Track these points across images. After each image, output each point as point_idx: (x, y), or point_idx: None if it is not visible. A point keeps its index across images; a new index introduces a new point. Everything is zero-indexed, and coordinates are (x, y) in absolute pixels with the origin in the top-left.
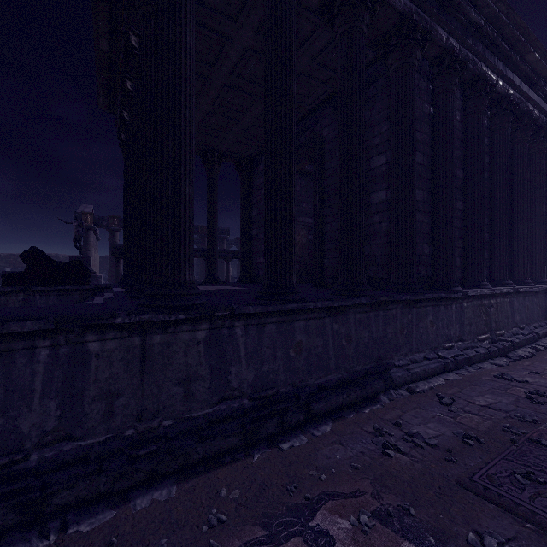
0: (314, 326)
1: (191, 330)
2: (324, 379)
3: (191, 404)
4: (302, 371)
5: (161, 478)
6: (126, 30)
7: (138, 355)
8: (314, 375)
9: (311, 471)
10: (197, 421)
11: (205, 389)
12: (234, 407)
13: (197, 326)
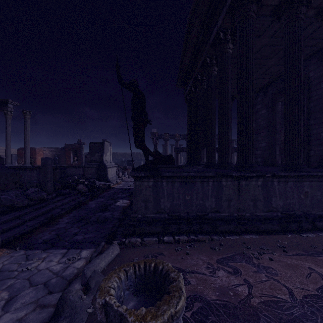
0: (315, 185)
1: (256, 180)
2: (321, 213)
3: (256, 210)
4: (308, 206)
5: (249, 232)
6: (205, 57)
7: (237, 188)
8: (315, 209)
9: (322, 244)
10: (259, 217)
11: (261, 205)
12: (274, 215)
13: (258, 179)
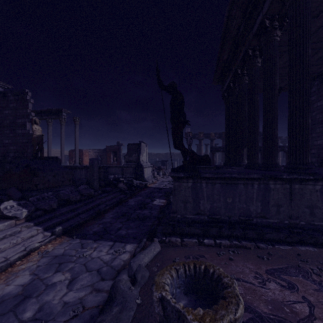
0: None
1: (313, 184)
2: None
3: (313, 218)
4: None
5: (304, 243)
6: (246, 49)
7: (288, 192)
8: None
9: None
10: (317, 227)
11: (320, 213)
12: None
13: (316, 183)
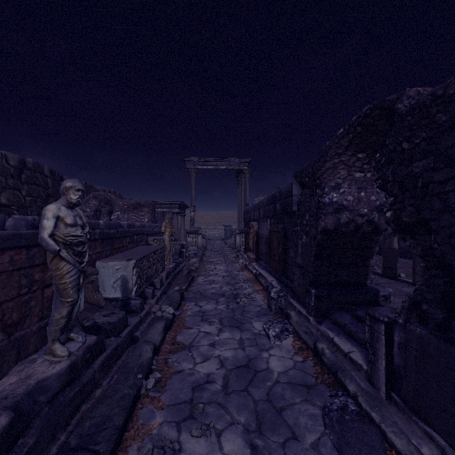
0: None
1: None
2: None
3: None
4: None
5: None
6: None
7: None
8: None
9: None
10: None
11: None
12: (400, 250)
13: None
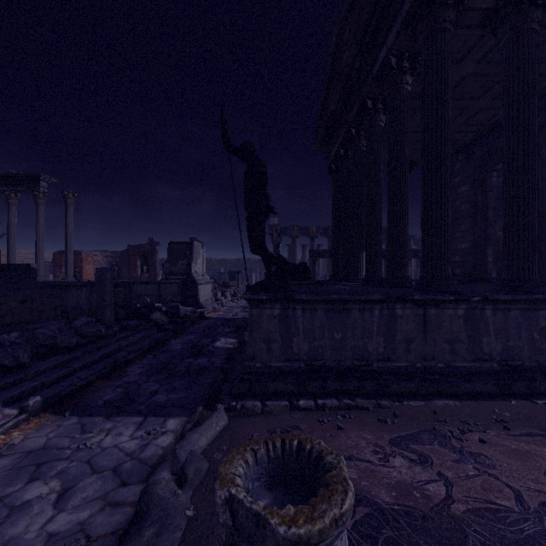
0: None
1: (454, 308)
2: None
3: (455, 357)
4: None
5: (443, 395)
6: (364, 99)
7: (422, 320)
8: None
9: None
10: (459, 370)
11: (464, 349)
12: (486, 367)
13: (458, 305)
